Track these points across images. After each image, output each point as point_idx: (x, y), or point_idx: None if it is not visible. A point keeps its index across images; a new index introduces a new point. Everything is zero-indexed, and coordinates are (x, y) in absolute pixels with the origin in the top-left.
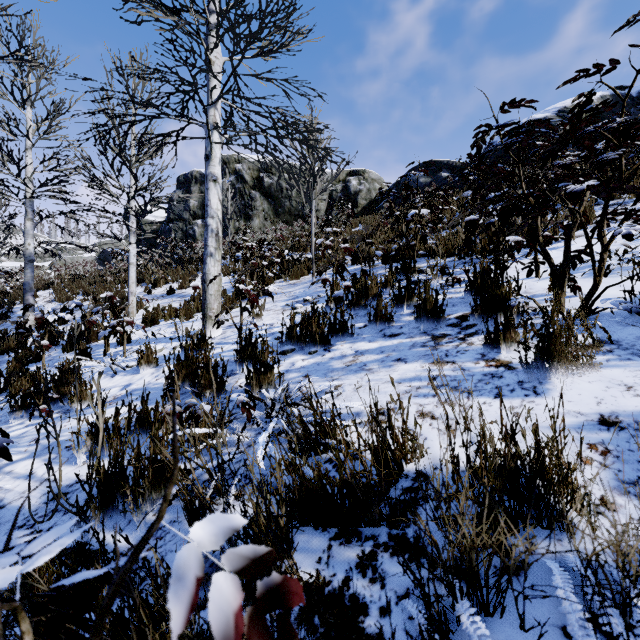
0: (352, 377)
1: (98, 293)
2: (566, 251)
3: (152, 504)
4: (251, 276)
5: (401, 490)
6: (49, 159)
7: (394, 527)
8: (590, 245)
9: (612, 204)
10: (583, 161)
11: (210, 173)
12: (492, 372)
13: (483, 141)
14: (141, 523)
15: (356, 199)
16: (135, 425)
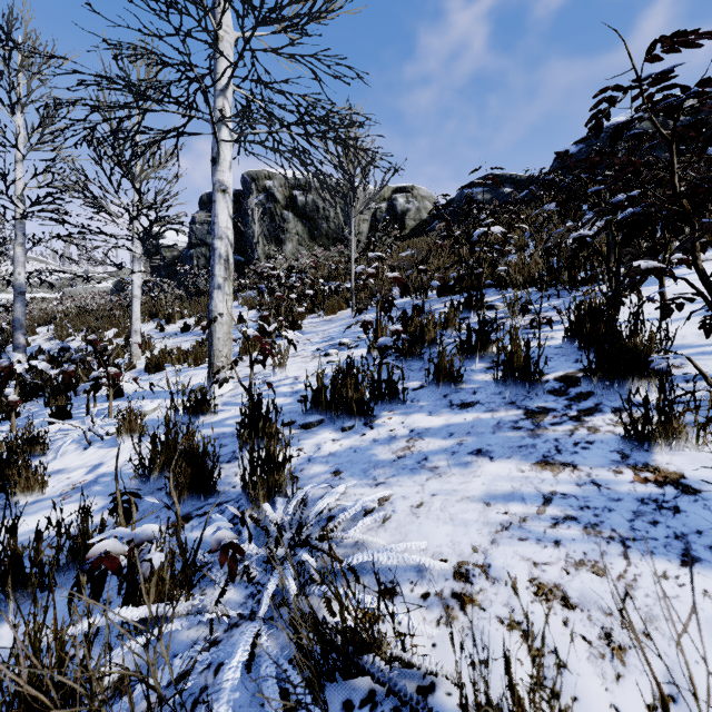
0: (407, 482)
1: (104, 330)
2: None
3: None
4: (277, 311)
5: None
6: (42, 173)
7: None
8: None
9: None
10: None
11: (217, 181)
12: (654, 496)
13: (606, 115)
14: None
15: (403, 220)
16: (67, 558)
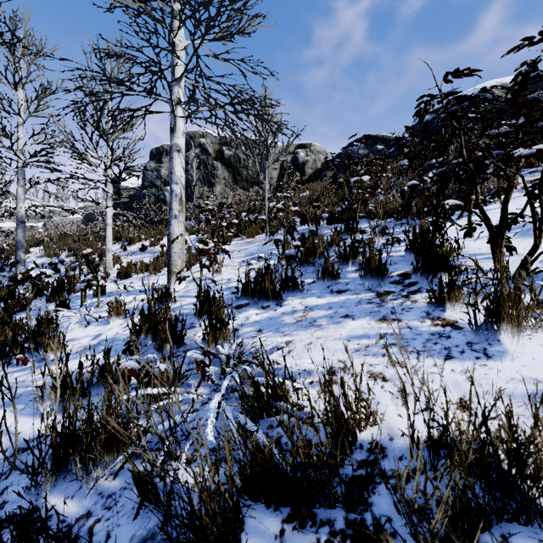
0: (302, 333)
1: (81, 249)
2: (503, 214)
3: (104, 468)
4: (212, 235)
5: (356, 463)
6: (38, 134)
7: (351, 511)
8: (533, 208)
9: (532, 171)
10: (518, 130)
11: (174, 144)
12: (439, 331)
13: (425, 111)
14: (91, 490)
15: (304, 168)
16: (98, 378)
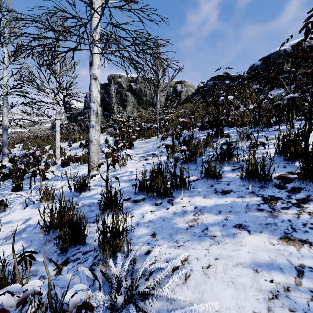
0: (197, 246)
1: (45, 146)
2: None
3: None
4: (122, 138)
5: None
6: (15, 74)
7: None
8: None
9: None
10: None
11: (92, 74)
12: None
13: (312, 25)
14: None
15: (180, 96)
16: None
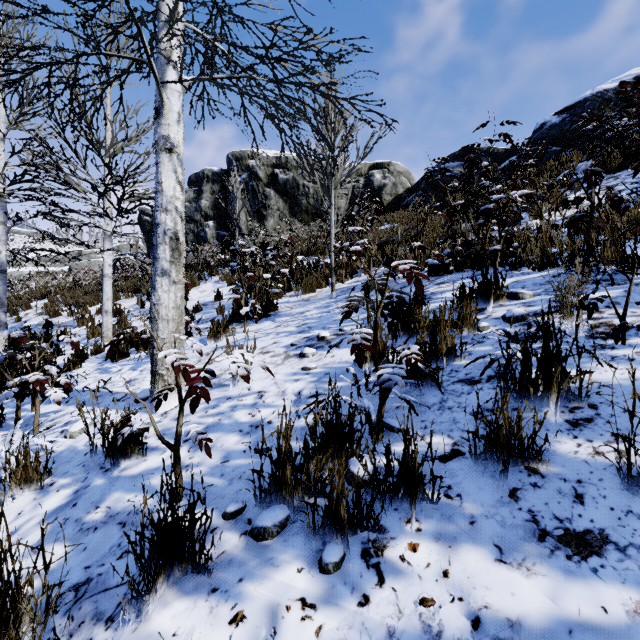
0: None
1: (90, 305)
2: None
3: None
4: (249, 293)
5: None
6: (20, 151)
7: None
8: None
9: None
10: None
11: (161, 138)
12: None
13: None
14: None
15: (380, 195)
16: None
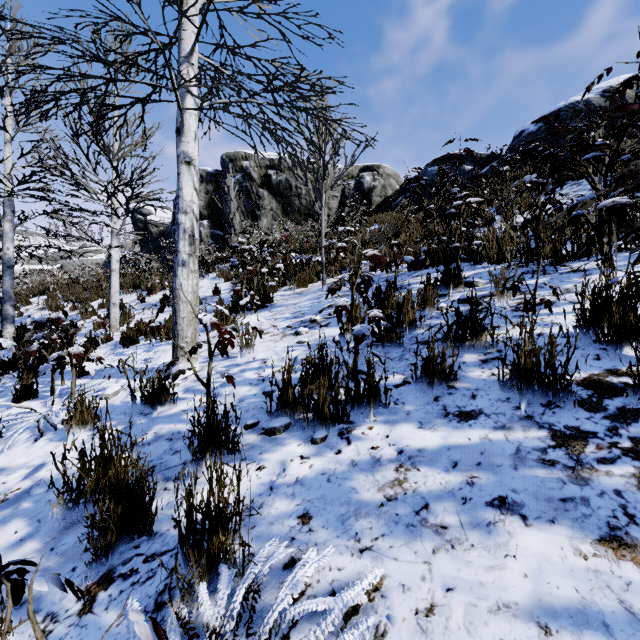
0: (404, 552)
1: (91, 300)
2: None
3: None
4: (248, 285)
5: None
6: (28, 153)
7: None
8: None
9: None
10: None
11: (182, 152)
12: None
13: None
14: None
15: (370, 196)
16: None
